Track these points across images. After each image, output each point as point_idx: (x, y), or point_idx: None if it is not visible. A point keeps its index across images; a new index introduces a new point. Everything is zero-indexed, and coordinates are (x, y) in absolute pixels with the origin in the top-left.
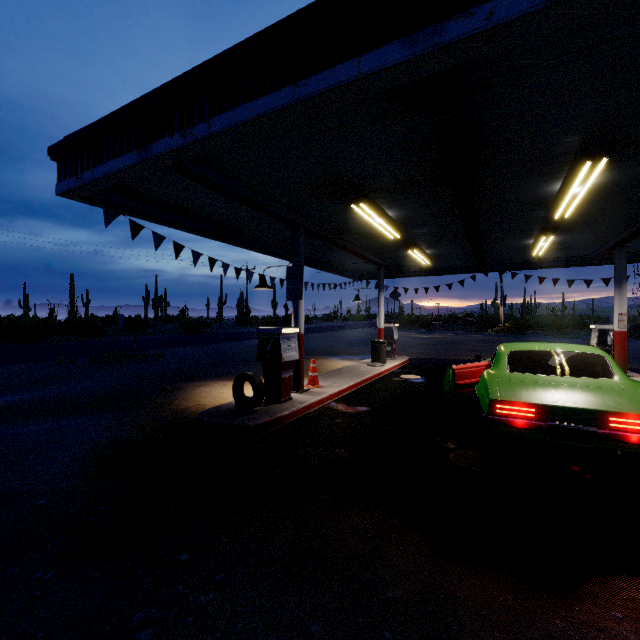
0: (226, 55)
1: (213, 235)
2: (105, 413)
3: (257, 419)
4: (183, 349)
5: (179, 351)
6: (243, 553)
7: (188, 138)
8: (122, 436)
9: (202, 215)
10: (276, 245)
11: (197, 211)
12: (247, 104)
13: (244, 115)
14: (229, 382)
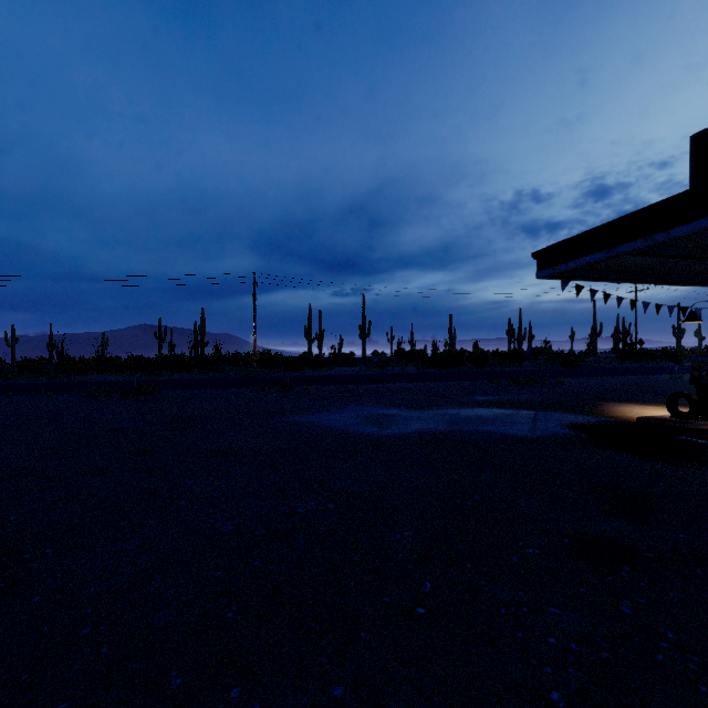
0: (684, 194)
1: (634, 280)
2: (556, 411)
3: (695, 426)
4: (575, 379)
5: (573, 381)
6: (707, 467)
7: (649, 242)
8: (581, 422)
9: (627, 268)
10: (703, 275)
11: (624, 267)
12: (701, 220)
13: (699, 226)
14: (647, 406)
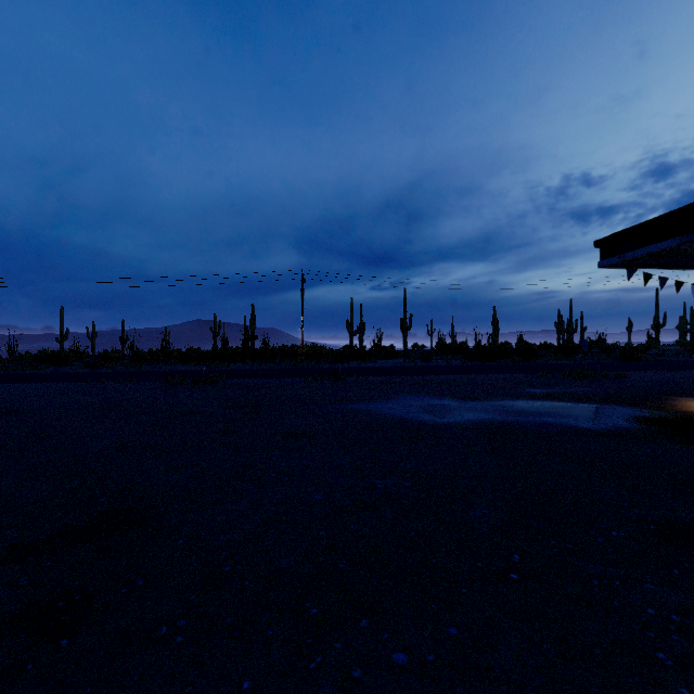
0: None
1: None
2: (620, 405)
3: None
4: (638, 373)
5: (635, 374)
6: None
7: None
8: (651, 416)
9: None
10: None
11: None
12: None
13: None
14: None
